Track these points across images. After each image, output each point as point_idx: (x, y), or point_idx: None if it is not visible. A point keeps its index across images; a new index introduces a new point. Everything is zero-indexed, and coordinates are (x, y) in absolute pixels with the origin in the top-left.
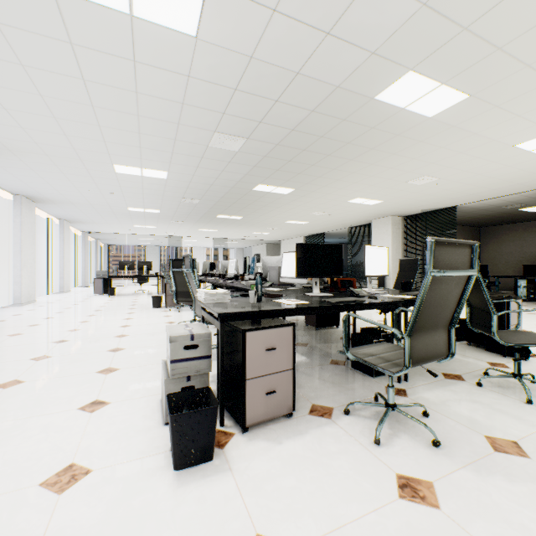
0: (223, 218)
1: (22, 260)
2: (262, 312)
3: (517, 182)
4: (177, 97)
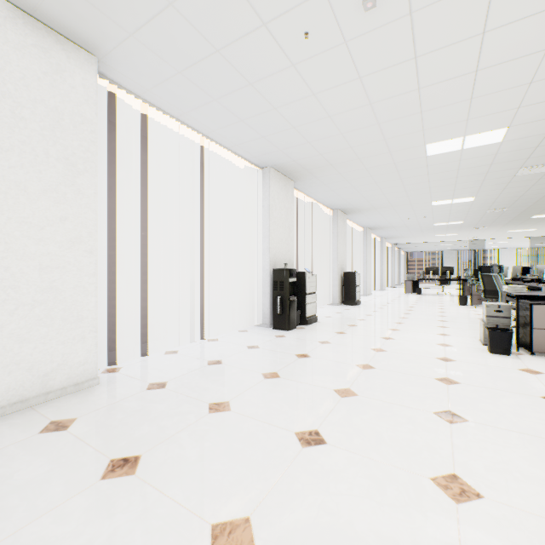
0: (540, 217)
1: (366, 268)
2: None
3: None
4: (486, 163)
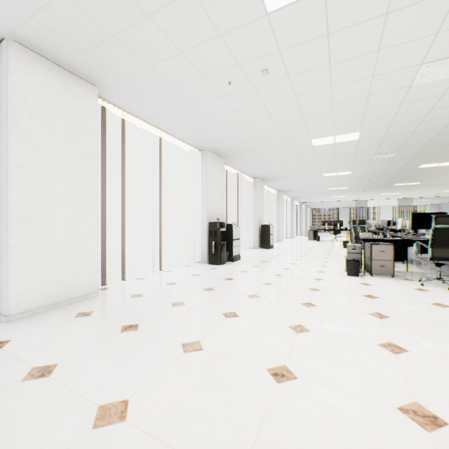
0: (400, 185)
1: (279, 221)
2: (379, 239)
3: None
4: (352, 151)
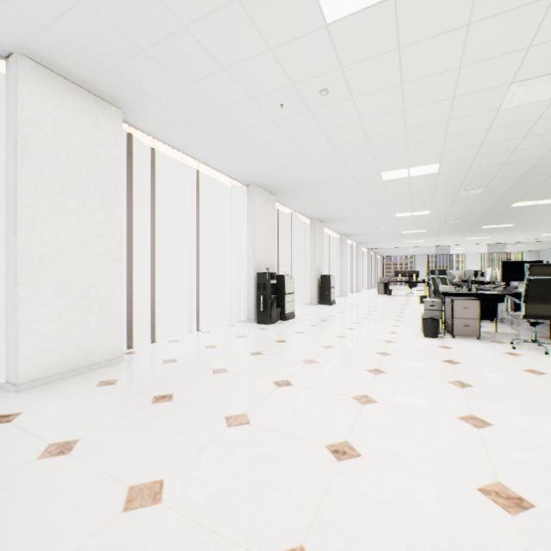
0: (489, 227)
1: (342, 271)
2: (463, 294)
3: None
4: (431, 186)
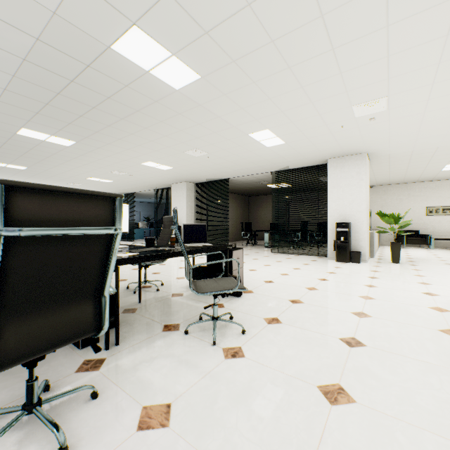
0: None
1: None
2: None
3: (259, 165)
4: None
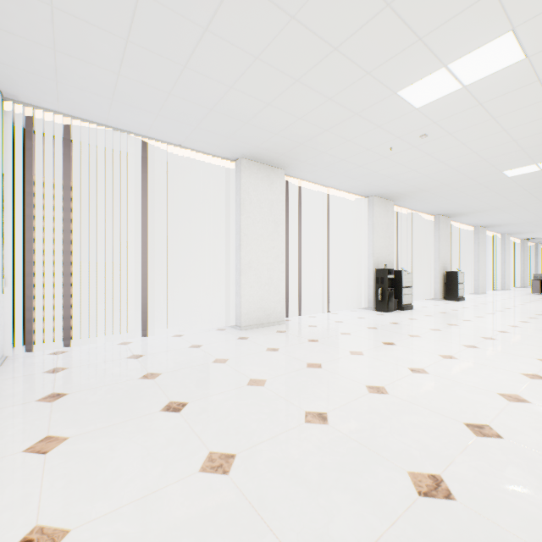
0: None
1: (478, 266)
2: None
3: None
4: None
